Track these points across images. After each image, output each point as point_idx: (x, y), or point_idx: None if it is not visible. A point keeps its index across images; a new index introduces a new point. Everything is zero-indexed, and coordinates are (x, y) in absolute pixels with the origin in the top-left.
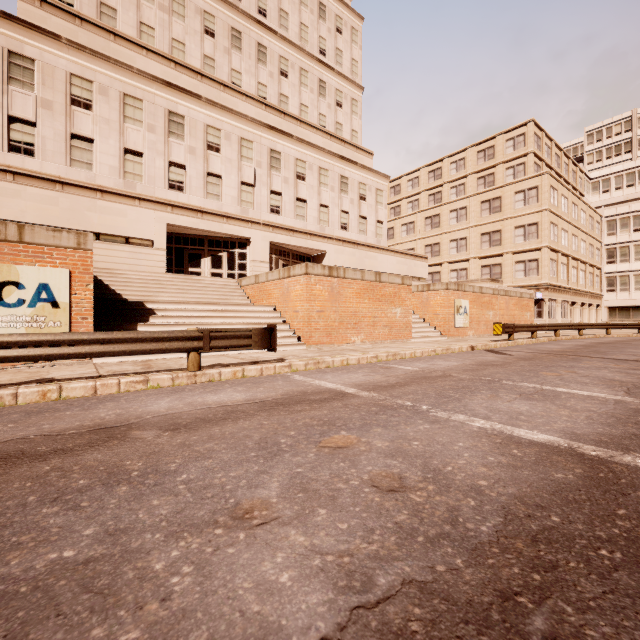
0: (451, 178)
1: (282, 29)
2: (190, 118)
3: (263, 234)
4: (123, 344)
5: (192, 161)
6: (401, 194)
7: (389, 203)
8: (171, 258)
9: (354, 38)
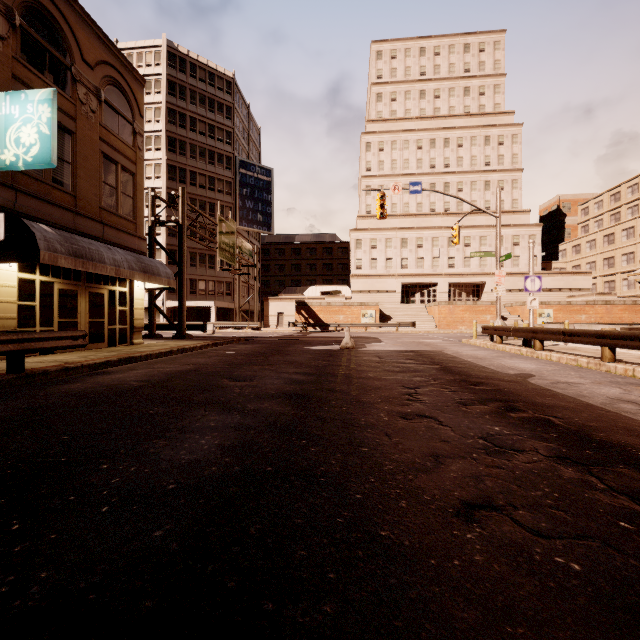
0: (627, 200)
1: (459, 167)
2: (410, 238)
3: (444, 279)
4: (384, 325)
5: (410, 255)
6: (589, 215)
7: (579, 223)
8: (403, 295)
9: (514, 140)
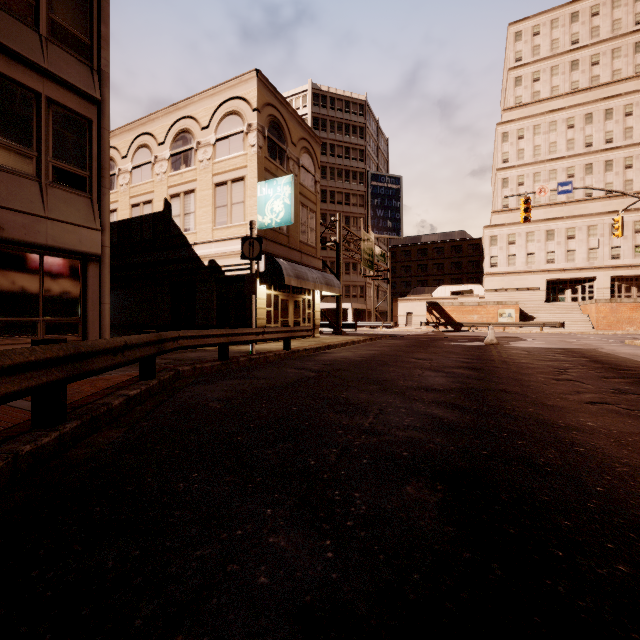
0: None
1: (626, 140)
2: (557, 229)
3: (605, 273)
4: (526, 325)
5: (558, 248)
6: None
7: None
8: (549, 292)
9: None
